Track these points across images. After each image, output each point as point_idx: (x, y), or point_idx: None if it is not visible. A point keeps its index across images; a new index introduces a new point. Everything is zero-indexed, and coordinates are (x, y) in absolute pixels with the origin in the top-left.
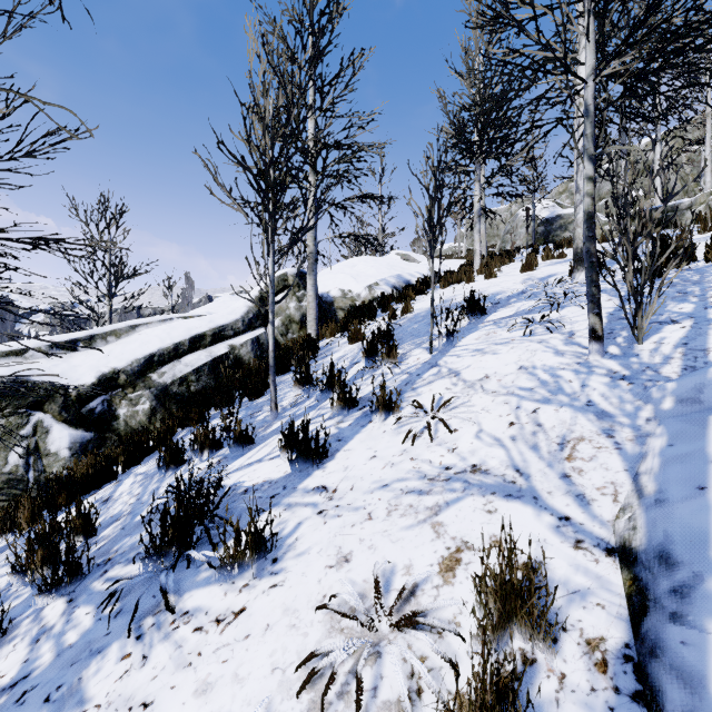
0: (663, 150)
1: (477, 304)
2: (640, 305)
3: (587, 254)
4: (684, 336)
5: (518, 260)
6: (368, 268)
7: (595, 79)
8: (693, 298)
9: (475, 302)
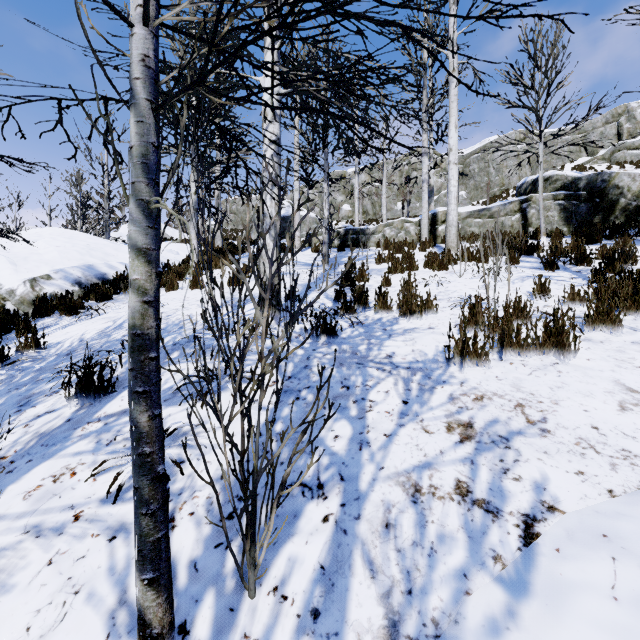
0: (362, 180)
1: (98, 376)
2: (252, 518)
3: (135, 433)
4: (321, 567)
5: (242, 261)
6: (50, 249)
7: (148, 22)
8: (353, 407)
9: (90, 375)
